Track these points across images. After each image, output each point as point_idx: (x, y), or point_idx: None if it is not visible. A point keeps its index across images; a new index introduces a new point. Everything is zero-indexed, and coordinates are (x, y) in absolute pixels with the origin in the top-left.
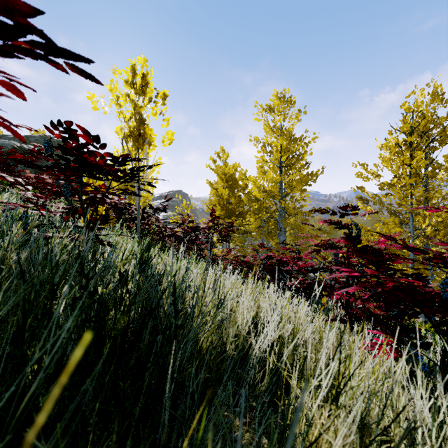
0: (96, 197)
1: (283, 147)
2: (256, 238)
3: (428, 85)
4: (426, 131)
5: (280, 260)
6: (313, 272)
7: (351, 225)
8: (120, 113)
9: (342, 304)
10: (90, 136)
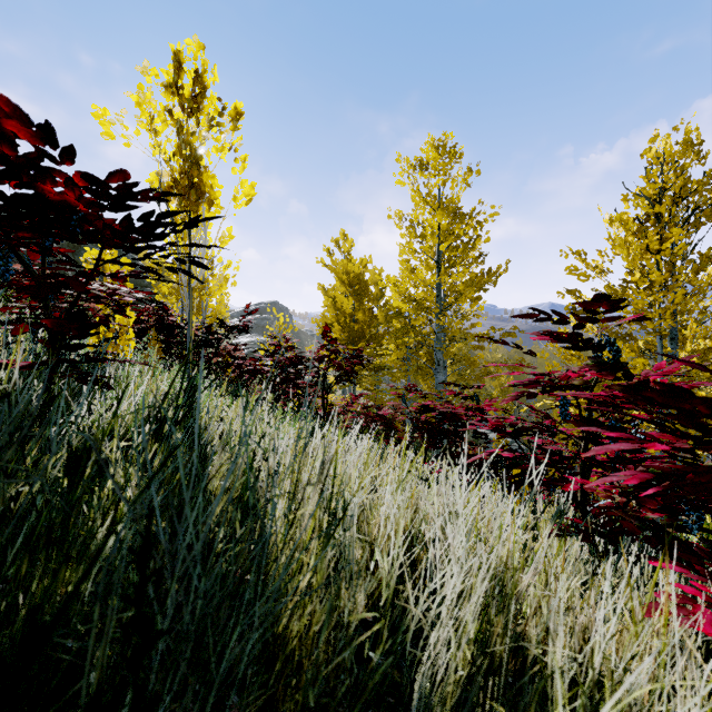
0: (63, 275)
1: (442, 228)
2: (399, 377)
3: (676, 129)
4: (685, 197)
5: (444, 412)
6: (516, 436)
7: (599, 342)
8: (157, 147)
9: (575, 499)
10: (31, 125)
